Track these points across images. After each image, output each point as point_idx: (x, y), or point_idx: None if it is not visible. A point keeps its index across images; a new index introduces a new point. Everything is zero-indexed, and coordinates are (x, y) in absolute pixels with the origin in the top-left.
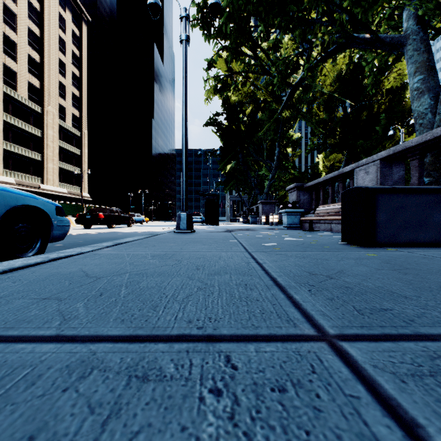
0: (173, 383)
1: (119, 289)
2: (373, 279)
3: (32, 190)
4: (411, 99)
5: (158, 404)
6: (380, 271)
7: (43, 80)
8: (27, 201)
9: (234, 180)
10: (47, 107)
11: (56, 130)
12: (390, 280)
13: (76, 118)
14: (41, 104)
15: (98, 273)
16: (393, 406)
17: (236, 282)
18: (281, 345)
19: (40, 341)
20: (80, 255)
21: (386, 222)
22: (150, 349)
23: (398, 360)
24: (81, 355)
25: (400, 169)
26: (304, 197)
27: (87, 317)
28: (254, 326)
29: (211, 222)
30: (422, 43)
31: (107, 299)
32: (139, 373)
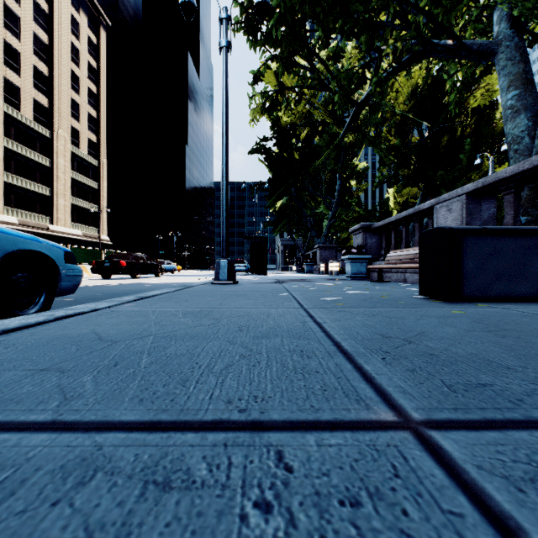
0: (205, 492)
1: (140, 356)
2: (463, 343)
3: (38, 232)
4: (504, 120)
5: (183, 525)
6: (470, 333)
7: (53, 97)
8: (28, 245)
9: (286, 220)
10: (57, 130)
11: (69, 159)
12: (485, 345)
13: (92, 144)
14: (50, 127)
15: (114, 335)
16: (512, 529)
17: (289, 348)
18: (350, 435)
19: (29, 429)
20: (94, 313)
21: (475, 271)
22: (175, 442)
23: (509, 457)
24: (82, 450)
25: (491, 206)
26: (371, 240)
27: (96, 395)
28: (314, 409)
29: (257, 271)
30: (517, 51)
31: (123, 370)
32: (159, 478)
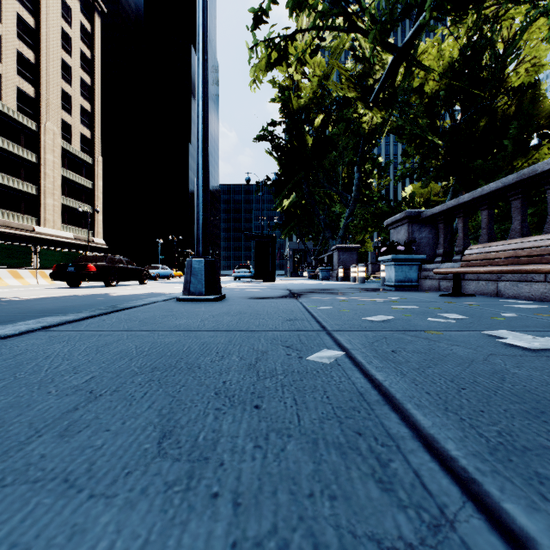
0: None
1: None
2: None
3: (22, 234)
4: None
5: None
6: None
7: (40, 86)
8: None
9: (295, 222)
10: (44, 123)
11: (58, 154)
12: None
13: (86, 140)
14: (37, 119)
15: None
16: None
17: None
18: None
19: None
20: None
21: None
22: None
23: None
24: None
25: None
26: (420, 234)
27: None
28: None
29: (262, 277)
30: None
31: None
32: None
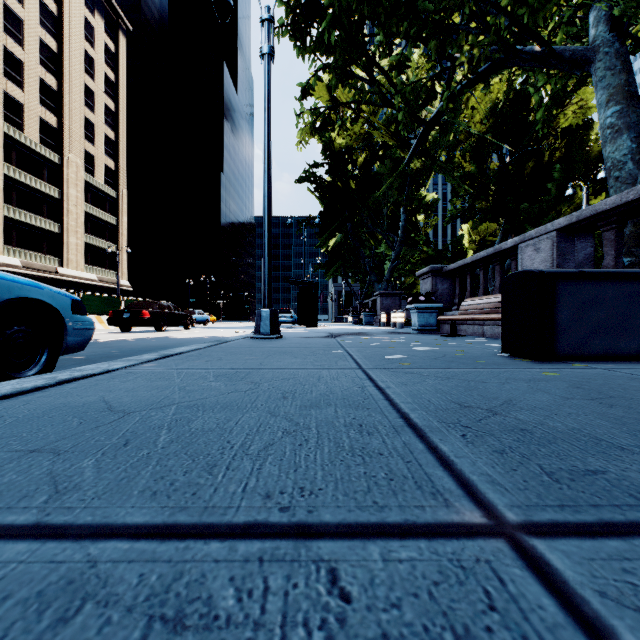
0: (231, 635)
1: (157, 432)
2: (561, 415)
3: (45, 276)
4: (602, 141)
5: None
6: (569, 401)
7: (62, 115)
8: (26, 292)
9: (340, 262)
10: (67, 155)
11: (81, 189)
12: (589, 418)
13: (110, 172)
14: (59, 151)
15: (127, 404)
16: None
17: (345, 421)
18: (427, 546)
19: (3, 537)
20: (106, 375)
21: (570, 323)
22: (195, 555)
23: None
24: (70, 567)
25: (587, 245)
26: (443, 286)
27: (96, 486)
28: (377, 506)
29: (306, 322)
30: (618, 59)
31: (135, 452)
32: (169, 611)
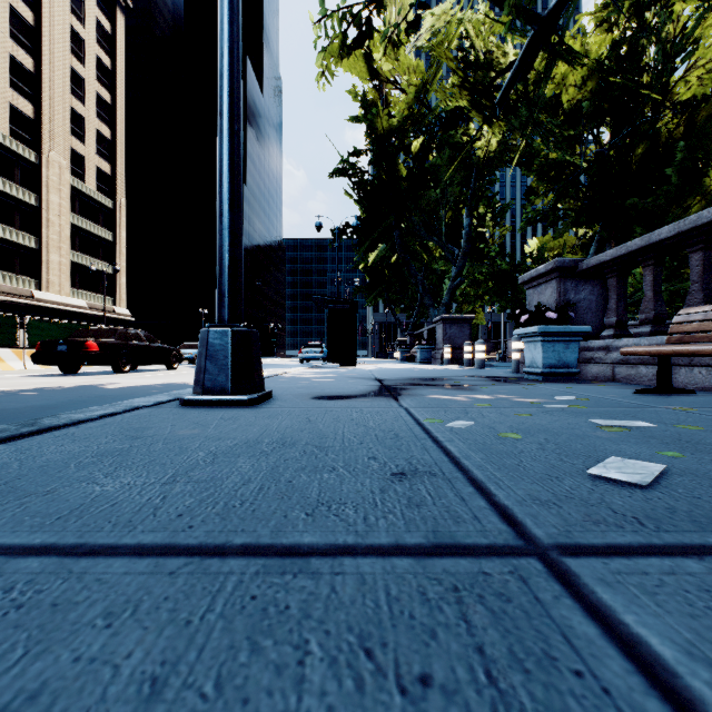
0: None
1: None
2: None
3: (16, 301)
4: None
5: None
6: None
7: (41, 104)
8: None
9: (383, 286)
10: (47, 152)
11: (66, 195)
12: None
13: (104, 177)
14: (37, 147)
15: None
16: None
17: None
18: None
19: None
20: None
21: None
22: None
23: None
24: None
25: None
26: (577, 295)
27: None
28: None
29: (339, 359)
30: None
31: None
32: None
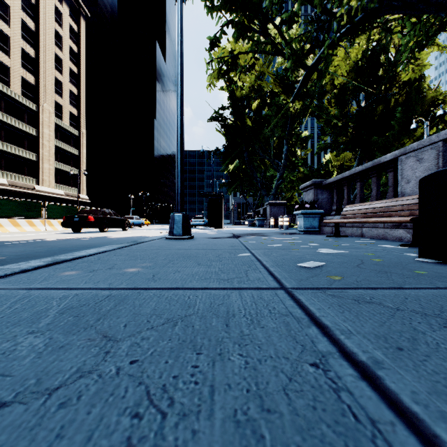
0: None
1: None
2: None
3: (26, 191)
4: None
5: None
6: None
7: (39, 76)
8: None
9: (239, 182)
10: (42, 104)
11: (53, 129)
12: None
13: (74, 117)
14: (36, 101)
15: None
16: None
17: None
18: None
19: None
20: None
21: None
22: None
23: None
24: None
25: None
26: (322, 196)
27: None
28: None
29: (214, 225)
30: None
31: None
32: None
